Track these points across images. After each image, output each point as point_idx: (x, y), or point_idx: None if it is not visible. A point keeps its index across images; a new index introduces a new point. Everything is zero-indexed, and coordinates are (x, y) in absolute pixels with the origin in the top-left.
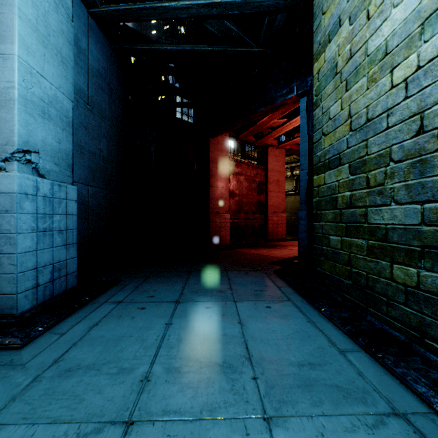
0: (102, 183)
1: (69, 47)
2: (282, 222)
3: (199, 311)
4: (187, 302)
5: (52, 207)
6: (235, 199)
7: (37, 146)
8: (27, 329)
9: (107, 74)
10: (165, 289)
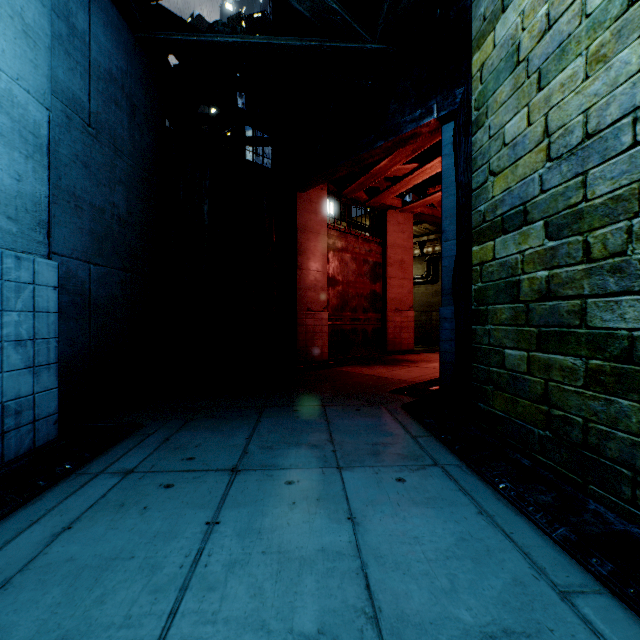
0: (116, 259)
1: (41, 10)
2: (408, 325)
3: (274, 492)
4: (253, 471)
5: None
6: (336, 289)
7: None
8: None
9: (125, 79)
10: (216, 442)
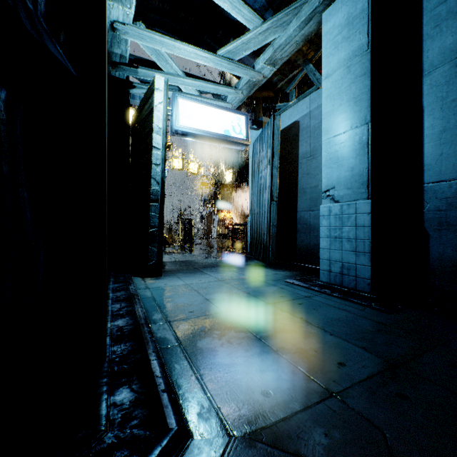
0: None
1: (363, 79)
2: None
3: (241, 300)
4: (261, 304)
5: (341, 222)
6: None
7: (334, 184)
8: (298, 281)
9: None
10: (311, 312)
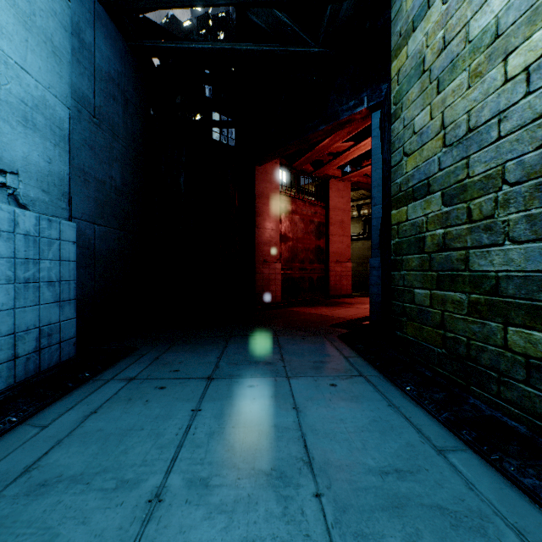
0: (114, 221)
1: (64, 34)
2: (347, 274)
3: (239, 392)
4: (224, 379)
5: (38, 250)
6: (287, 244)
7: (16, 165)
8: None
9: (120, 79)
10: (194, 360)
